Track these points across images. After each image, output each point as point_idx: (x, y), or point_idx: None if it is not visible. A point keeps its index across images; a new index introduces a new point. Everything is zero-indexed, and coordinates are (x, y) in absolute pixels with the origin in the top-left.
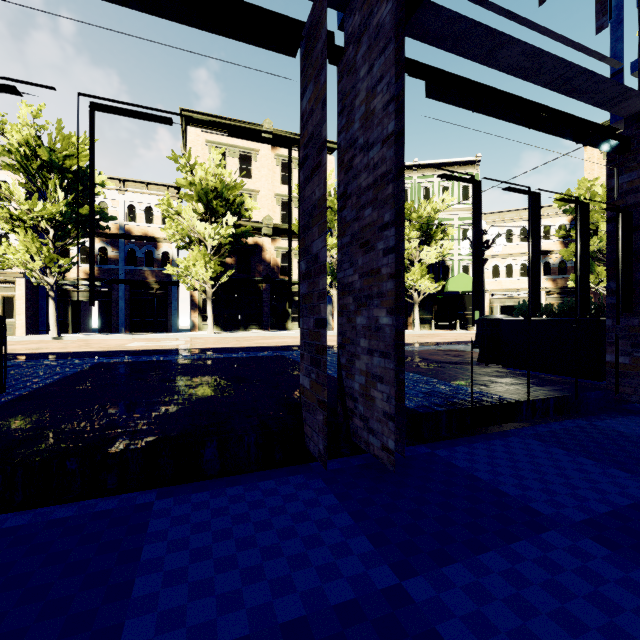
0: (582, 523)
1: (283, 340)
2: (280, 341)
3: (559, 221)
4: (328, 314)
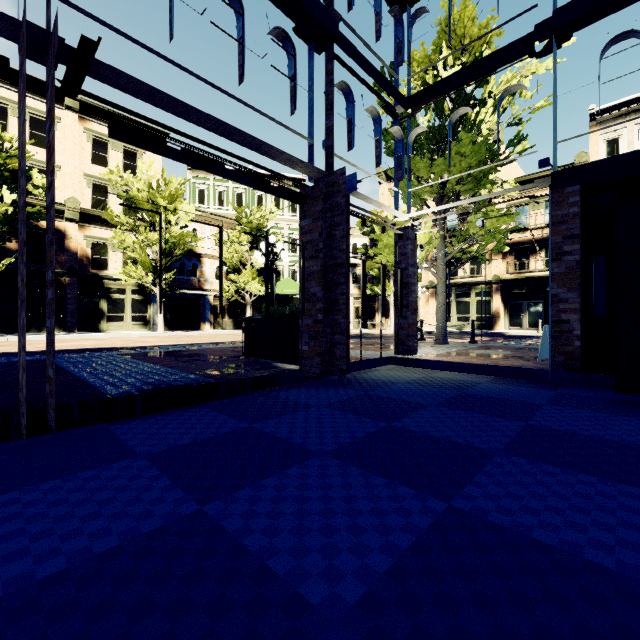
0: (156, 452)
1: (82, 343)
2: (77, 344)
3: (363, 240)
4: (154, 314)
